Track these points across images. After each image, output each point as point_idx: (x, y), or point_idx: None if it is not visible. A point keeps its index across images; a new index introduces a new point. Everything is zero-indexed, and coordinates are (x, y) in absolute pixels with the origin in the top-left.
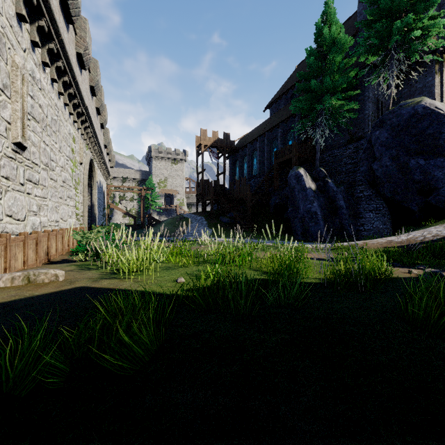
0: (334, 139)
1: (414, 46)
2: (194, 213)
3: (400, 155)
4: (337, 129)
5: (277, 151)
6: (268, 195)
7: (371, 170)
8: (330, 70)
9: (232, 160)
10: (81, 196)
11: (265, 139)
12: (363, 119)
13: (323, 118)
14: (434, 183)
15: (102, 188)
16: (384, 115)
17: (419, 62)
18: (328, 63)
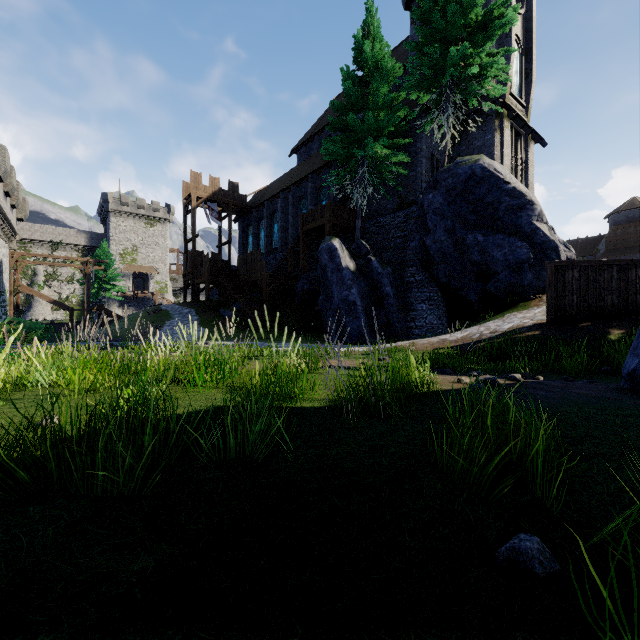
0: (381, 203)
1: (471, 87)
2: (179, 303)
3: (456, 228)
4: (384, 189)
5: (304, 214)
6: (293, 278)
7: (424, 246)
8: (374, 104)
9: (243, 225)
10: None
11: (290, 196)
12: (416, 179)
13: (365, 171)
14: (494, 266)
15: None
16: (439, 173)
17: (478, 113)
18: (371, 94)
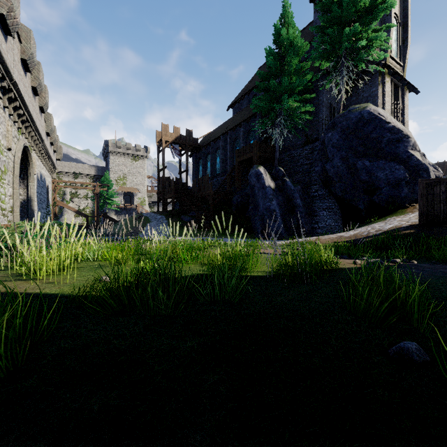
0: (292, 140)
1: (360, 55)
2: (154, 211)
3: (349, 156)
4: (295, 130)
5: (238, 150)
6: (230, 194)
7: (325, 170)
8: (288, 71)
9: (195, 159)
10: (10, 188)
11: (228, 138)
12: (318, 123)
13: (282, 118)
14: (377, 183)
15: (45, 182)
16: (336, 118)
17: (365, 73)
18: (286, 65)
